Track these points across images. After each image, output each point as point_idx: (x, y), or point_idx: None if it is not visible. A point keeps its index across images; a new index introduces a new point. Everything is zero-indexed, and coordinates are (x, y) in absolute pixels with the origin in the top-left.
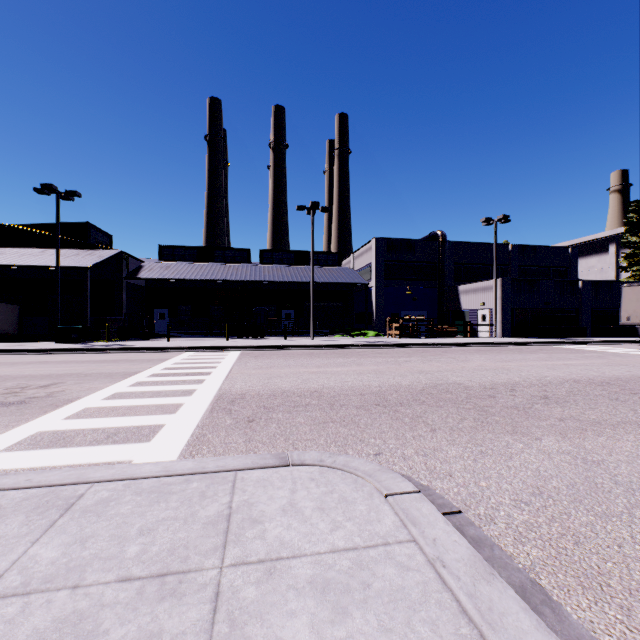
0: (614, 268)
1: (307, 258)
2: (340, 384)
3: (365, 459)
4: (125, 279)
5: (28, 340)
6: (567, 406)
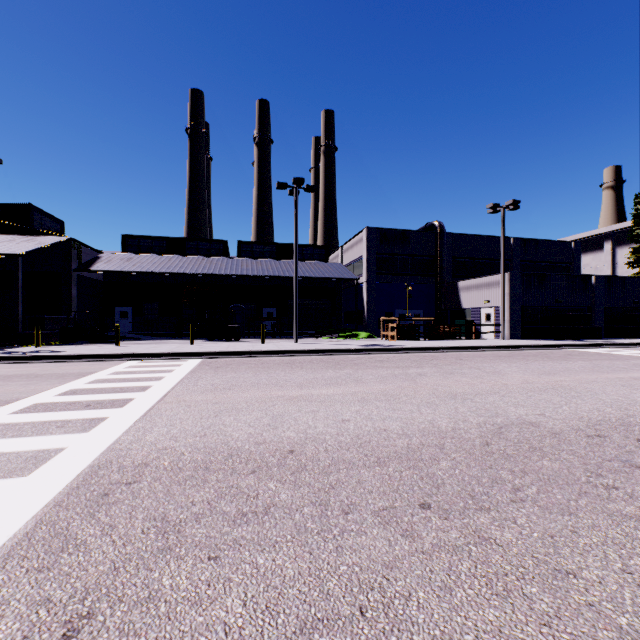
0: (610, 266)
1: (291, 251)
2: (335, 428)
3: None
4: (75, 271)
5: None
6: None
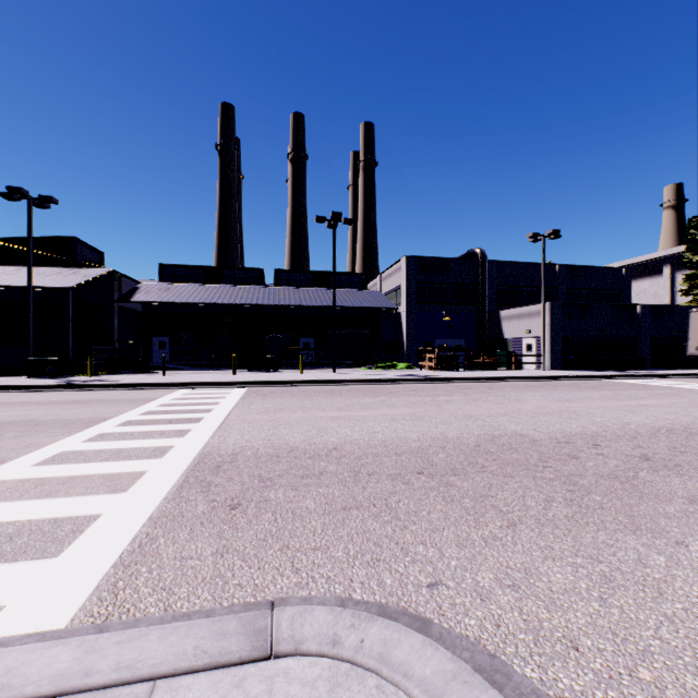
0: (669, 292)
1: (328, 279)
2: (367, 436)
3: (421, 634)
4: (117, 302)
5: (1, 373)
6: (685, 474)
